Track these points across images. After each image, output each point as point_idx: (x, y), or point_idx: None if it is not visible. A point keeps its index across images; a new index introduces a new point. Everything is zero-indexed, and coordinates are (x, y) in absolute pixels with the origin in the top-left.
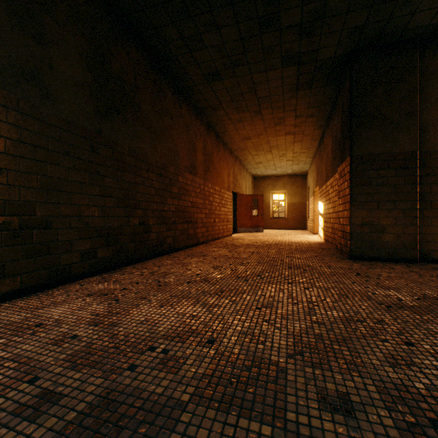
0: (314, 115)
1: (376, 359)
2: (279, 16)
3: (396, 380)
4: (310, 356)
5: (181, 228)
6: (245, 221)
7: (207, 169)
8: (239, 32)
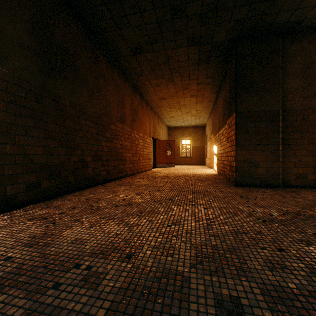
0: (210, 83)
1: (258, 264)
2: (186, 6)
3: (274, 282)
4: (208, 265)
5: (112, 164)
6: (162, 159)
7: (133, 120)
8: (156, 16)
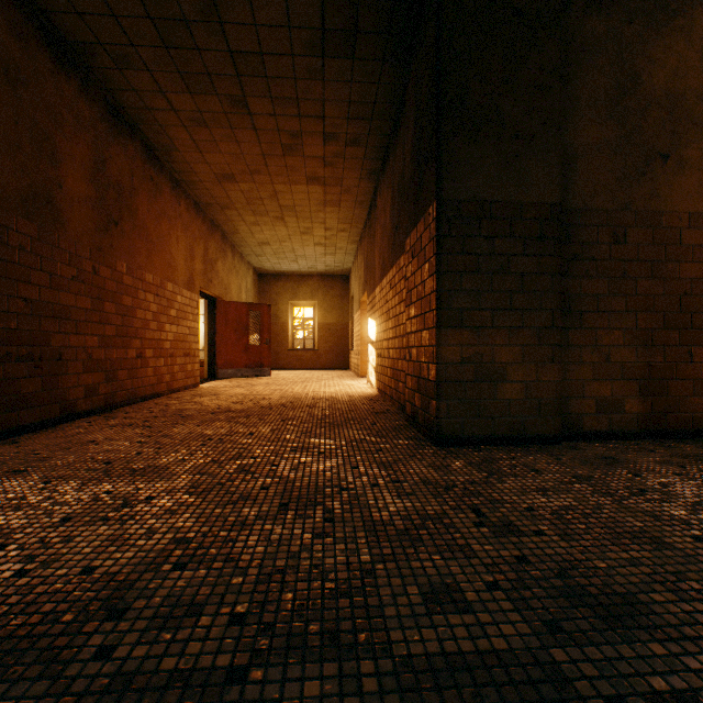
0: (360, 141)
1: None
2: None
3: None
4: None
5: None
6: (235, 355)
7: (112, 224)
8: None
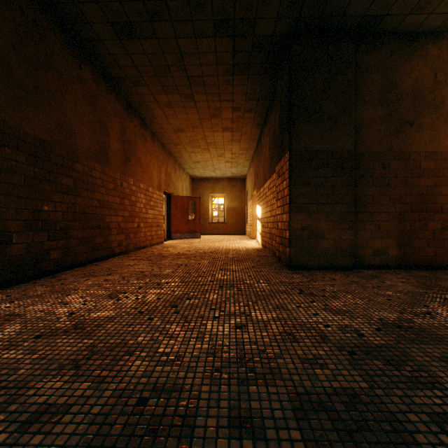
0: (252, 110)
1: None
2: None
3: None
4: None
5: (79, 235)
6: (181, 226)
7: (127, 160)
8: None
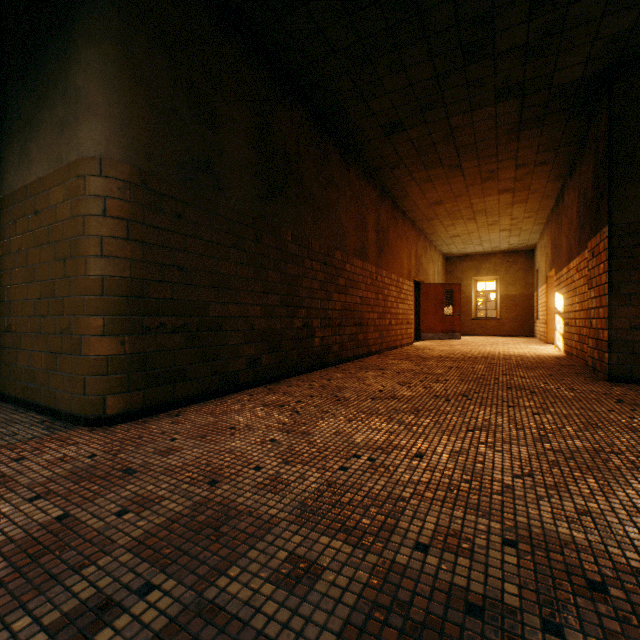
0: (547, 161)
1: (631, 489)
2: (493, 39)
3: None
4: (542, 479)
5: (348, 332)
6: (433, 323)
7: (381, 251)
8: (433, 68)
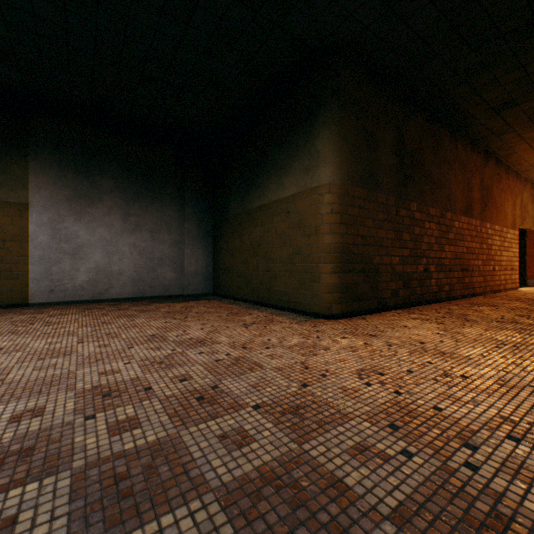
0: None
1: None
2: None
3: None
4: None
5: (455, 276)
6: None
7: (484, 206)
8: None
